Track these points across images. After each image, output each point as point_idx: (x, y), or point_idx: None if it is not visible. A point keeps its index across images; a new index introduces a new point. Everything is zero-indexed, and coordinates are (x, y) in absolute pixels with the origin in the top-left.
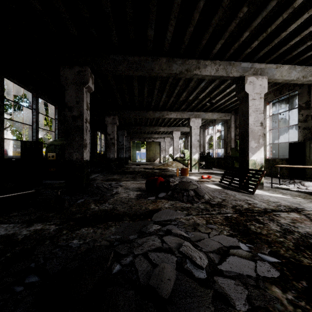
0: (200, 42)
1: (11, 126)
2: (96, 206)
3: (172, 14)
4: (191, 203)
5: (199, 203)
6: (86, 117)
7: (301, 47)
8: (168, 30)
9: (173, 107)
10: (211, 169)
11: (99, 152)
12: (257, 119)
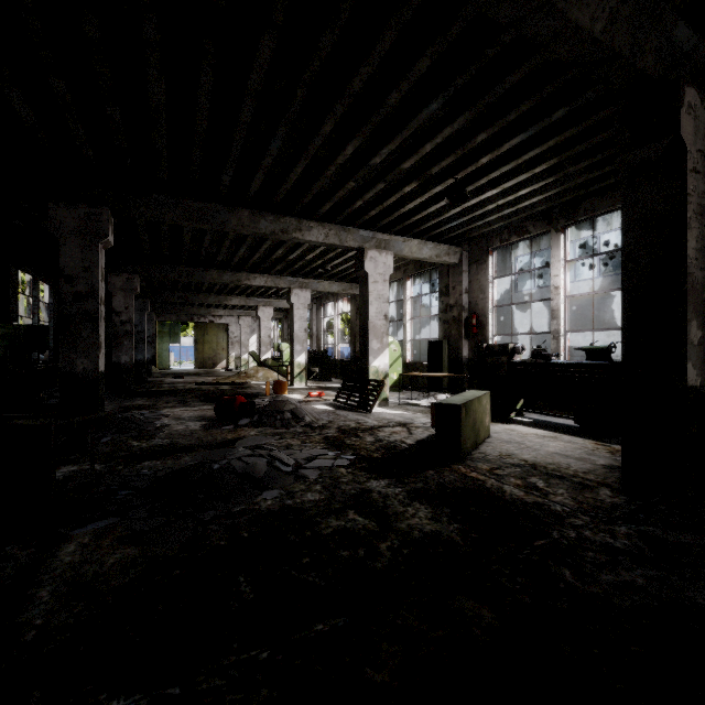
0: (301, 200)
1: None
2: (142, 443)
3: (261, 170)
4: (286, 428)
5: (297, 427)
6: (101, 294)
7: (427, 223)
8: (254, 182)
9: (259, 267)
10: (330, 381)
11: None
12: (380, 310)
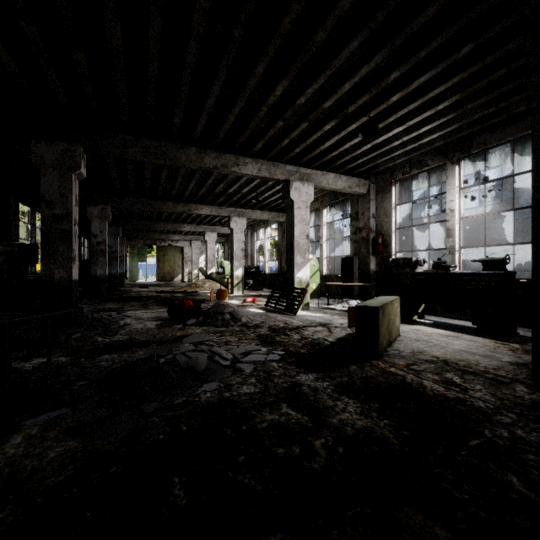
0: (238, 139)
1: None
2: (105, 339)
3: (205, 111)
4: (226, 327)
5: (235, 326)
6: (75, 216)
7: (342, 159)
8: (199, 123)
9: (205, 200)
10: (262, 290)
11: None
12: (303, 231)
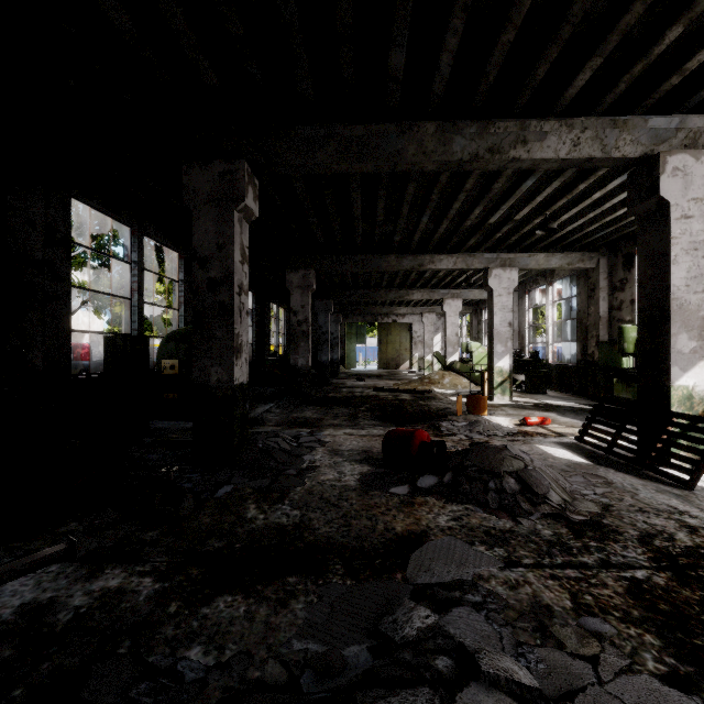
0: (532, 71)
1: (93, 297)
2: (259, 513)
3: None
4: (511, 514)
5: (535, 518)
6: (240, 280)
7: None
8: (444, 48)
9: (446, 245)
10: (544, 393)
11: (274, 351)
12: (696, 273)
